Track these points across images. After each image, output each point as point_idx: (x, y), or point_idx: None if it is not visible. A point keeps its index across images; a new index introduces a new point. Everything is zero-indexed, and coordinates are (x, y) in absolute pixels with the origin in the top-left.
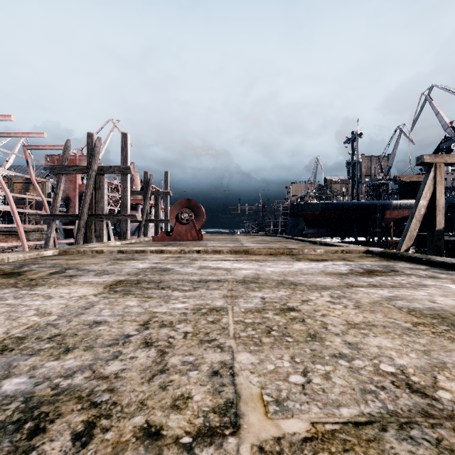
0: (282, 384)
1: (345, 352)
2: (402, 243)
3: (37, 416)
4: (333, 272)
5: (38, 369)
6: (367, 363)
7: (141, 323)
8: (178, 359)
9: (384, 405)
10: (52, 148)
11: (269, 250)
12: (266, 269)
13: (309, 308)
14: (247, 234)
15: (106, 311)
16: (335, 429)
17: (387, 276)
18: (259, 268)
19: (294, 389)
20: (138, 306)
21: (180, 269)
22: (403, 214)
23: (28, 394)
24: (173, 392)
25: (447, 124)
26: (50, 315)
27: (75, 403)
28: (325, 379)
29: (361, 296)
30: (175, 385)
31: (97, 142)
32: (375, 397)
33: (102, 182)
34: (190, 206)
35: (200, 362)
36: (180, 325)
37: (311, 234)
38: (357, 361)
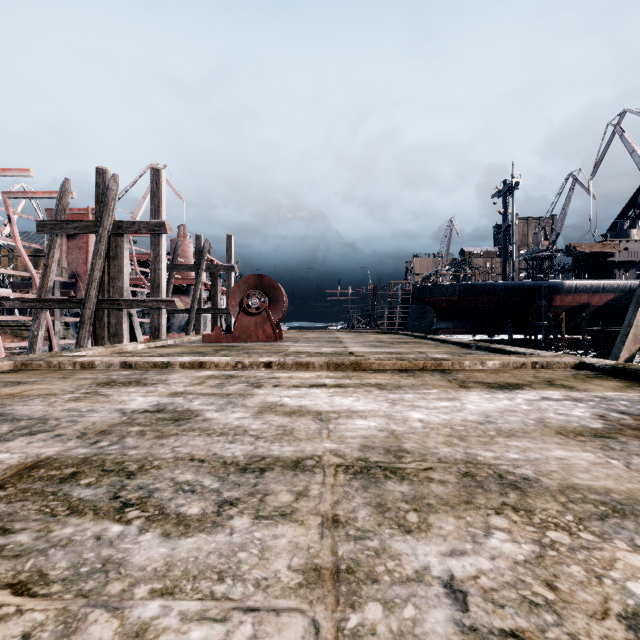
0: None
1: None
2: (620, 347)
3: None
4: (572, 427)
5: None
6: None
7: None
8: None
9: None
10: (47, 196)
11: (399, 362)
12: (408, 416)
13: None
14: (351, 331)
15: None
16: None
17: None
18: (392, 411)
19: None
20: None
21: (215, 413)
22: (580, 300)
23: None
24: None
25: None
26: None
27: None
28: None
29: None
30: None
31: (111, 182)
32: None
33: (120, 247)
34: (262, 286)
35: None
36: None
37: (443, 329)
38: None
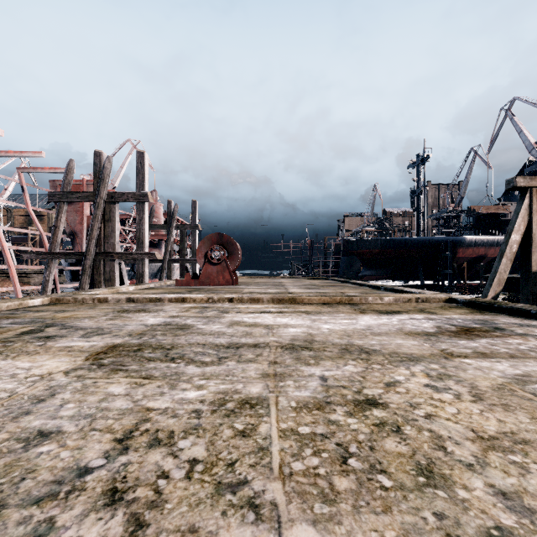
0: None
1: (507, 525)
2: (488, 288)
3: None
4: (416, 331)
5: None
6: None
7: (117, 437)
8: None
9: None
10: (53, 171)
11: (323, 298)
12: (321, 327)
13: (401, 401)
14: (292, 277)
15: (71, 406)
16: None
17: (494, 338)
18: (312, 324)
19: None
20: (125, 395)
21: (203, 325)
22: (479, 252)
23: None
24: None
25: (532, 145)
26: None
27: None
28: None
29: (474, 375)
30: None
31: (106, 163)
32: None
33: (112, 212)
34: (222, 242)
35: None
36: (186, 442)
37: (368, 276)
38: None
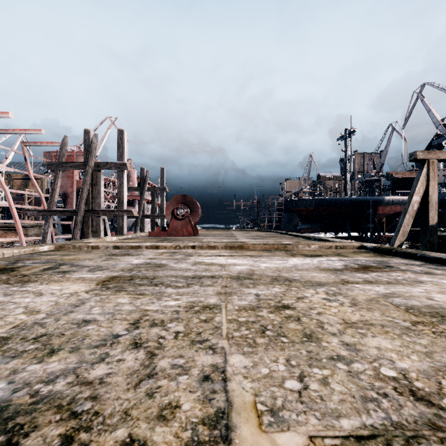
0: (277, 390)
1: (343, 354)
2: (395, 238)
3: (11, 428)
4: (328, 268)
5: (18, 373)
6: (366, 367)
7: (131, 322)
8: (167, 362)
9: (387, 415)
10: (49, 144)
11: (264, 246)
12: (260, 265)
13: (304, 306)
14: (242, 230)
15: (97, 308)
16: (335, 444)
17: (382, 272)
18: (254, 264)
19: (290, 397)
20: (129, 303)
21: (174, 264)
22: (395, 210)
23: (5, 403)
24: (161, 400)
25: (439, 122)
26: (39, 313)
27: (54, 413)
28: (323, 385)
29: (357, 293)
30: (162, 392)
31: (93, 139)
32: (377, 405)
33: (98, 178)
34: (185, 202)
35: (191, 366)
36: (172, 325)
37: (304, 229)
38: (356, 364)
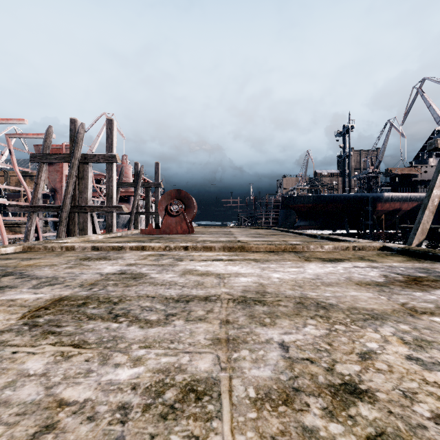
0: None
1: None
2: (413, 237)
3: None
4: (365, 281)
5: None
6: None
7: None
8: None
9: None
10: (36, 136)
11: (269, 246)
12: (271, 276)
13: (389, 387)
14: (239, 227)
15: None
16: None
17: None
18: (262, 273)
19: None
20: (41, 375)
21: (156, 274)
22: (394, 206)
23: None
24: None
25: (439, 117)
26: None
27: None
28: None
29: None
30: None
31: (80, 128)
32: None
33: (85, 171)
34: (180, 197)
35: None
36: None
37: (302, 226)
38: None
